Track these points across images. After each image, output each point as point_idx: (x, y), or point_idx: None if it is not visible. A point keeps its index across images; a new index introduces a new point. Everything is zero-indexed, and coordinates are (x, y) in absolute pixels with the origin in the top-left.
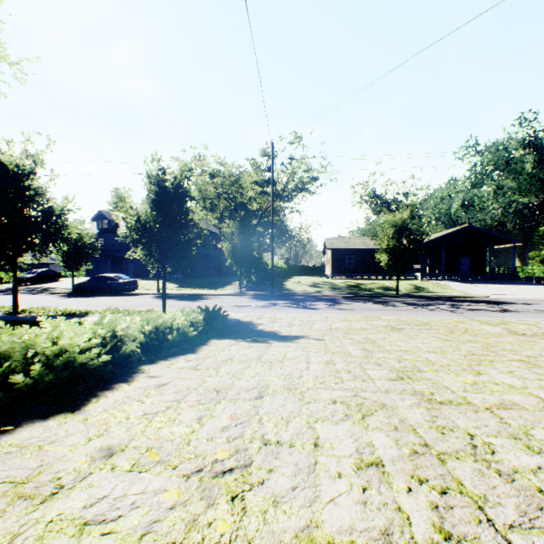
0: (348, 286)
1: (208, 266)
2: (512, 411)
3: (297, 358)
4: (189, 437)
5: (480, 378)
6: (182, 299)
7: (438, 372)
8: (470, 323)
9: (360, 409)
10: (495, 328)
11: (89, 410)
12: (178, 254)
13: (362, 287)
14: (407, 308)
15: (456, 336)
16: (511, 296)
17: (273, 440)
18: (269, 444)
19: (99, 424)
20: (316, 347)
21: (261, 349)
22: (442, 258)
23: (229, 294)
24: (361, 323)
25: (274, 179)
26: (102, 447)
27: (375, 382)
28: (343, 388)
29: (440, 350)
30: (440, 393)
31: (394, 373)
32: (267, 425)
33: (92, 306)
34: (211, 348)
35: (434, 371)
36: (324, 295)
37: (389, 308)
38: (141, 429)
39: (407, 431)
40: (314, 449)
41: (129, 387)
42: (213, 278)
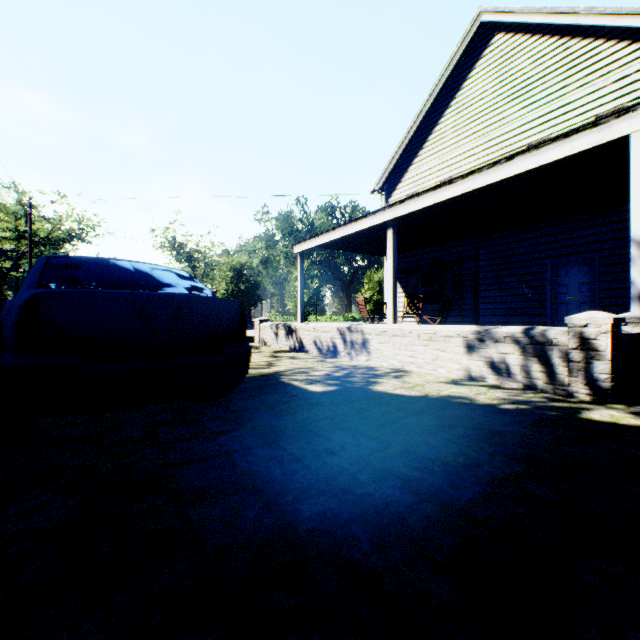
0: None
1: None
2: None
3: None
4: None
5: None
6: None
7: None
8: None
9: None
10: None
11: None
12: None
13: None
14: None
15: None
16: None
17: None
18: None
19: None
20: None
21: None
22: None
23: None
24: None
25: (35, 231)
26: None
27: None
28: None
29: None
30: None
31: None
32: None
33: None
34: None
35: None
36: None
37: None
38: None
39: None
40: None
41: None
42: None
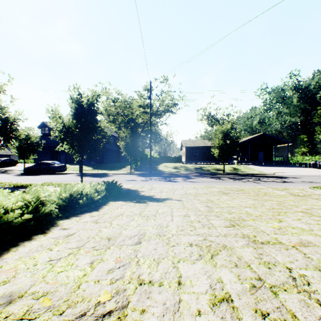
0: (195, 168)
1: (111, 156)
2: (309, 248)
3: (165, 213)
4: (80, 280)
5: (282, 224)
6: (94, 176)
7: (255, 221)
8: (267, 189)
9: (209, 250)
10: (282, 192)
11: (7, 258)
12: (91, 148)
13: (203, 169)
14: (230, 180)
15: (260, 197)
16: (287, 173)
17: (146, 280)
18: (143, 284)
19: (10, 271)
20: (177, 205)
21: (142, 207)
22: (248, 152)
23: (124, 173)
24: (204, 190)
25: (152, 104)
26: (4, 294)
27: (217, 229)
28: (196, 233)
29: (253, 206)
30: (260, 235)
31: (228, 222)
32: (142, 266)
33: (35, 181)
34: (109, 207)
35: (253, 220)
36: (181, 173)
37: (220, 180)
38: (43, 274)
39: (244, 267)
40: (178, 287)
41: (44, 237)
42: (115, 163)
